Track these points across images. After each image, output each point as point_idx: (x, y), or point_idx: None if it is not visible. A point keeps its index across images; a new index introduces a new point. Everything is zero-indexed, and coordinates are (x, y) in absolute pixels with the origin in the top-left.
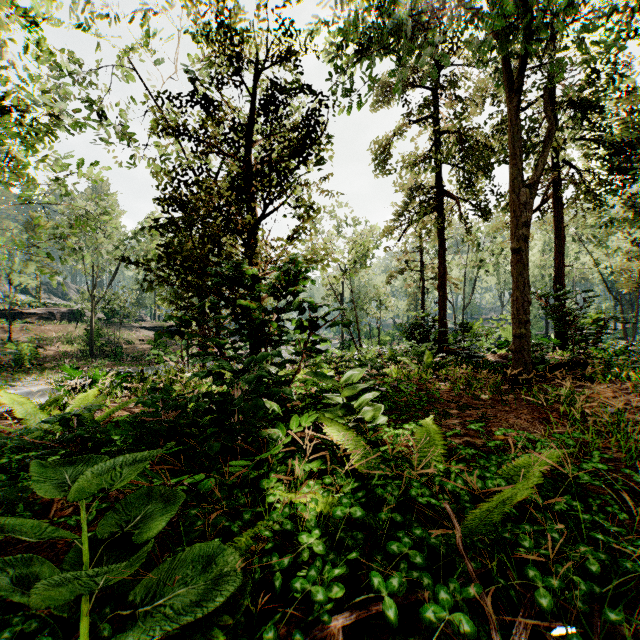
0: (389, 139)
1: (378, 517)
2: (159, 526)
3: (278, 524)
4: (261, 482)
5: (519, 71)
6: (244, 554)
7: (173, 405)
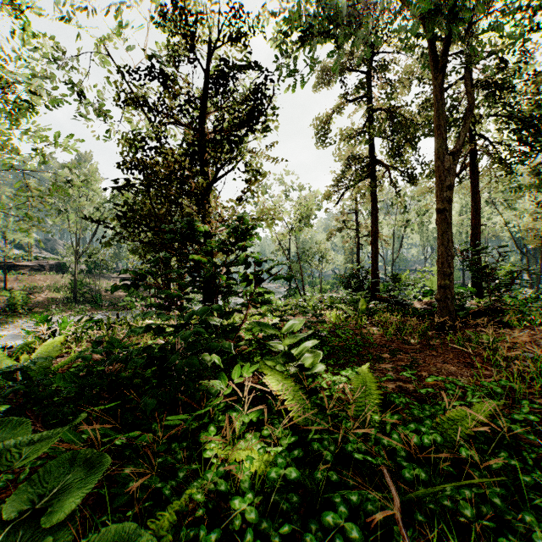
0: (329, 116)
1: (314, 477)
2: (73, 504)
3: (213, 483)
4: (199, 436)
5: (444, 51)
6: (165, 535)
7: (115, 359)
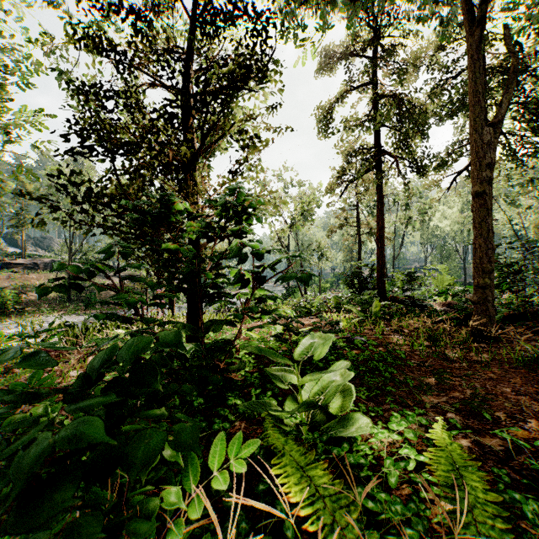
0: (332, 103)
1: None
2: None
3: None
4: None
5: (482, 1)
6: None
7: None
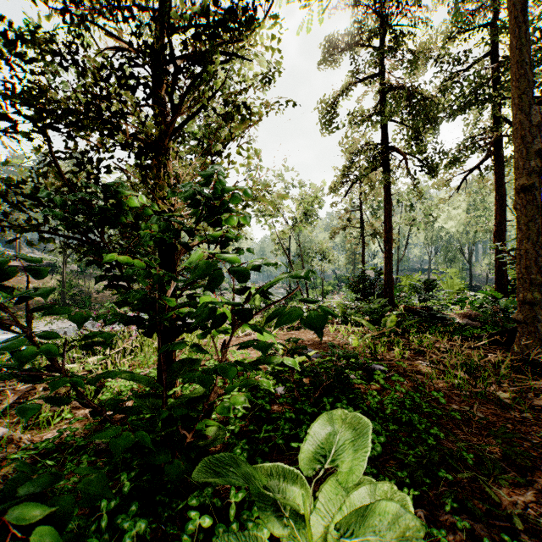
0: (336, 96)
1: None
2: None
3: None
4: None
5: None
6: None
7: None
